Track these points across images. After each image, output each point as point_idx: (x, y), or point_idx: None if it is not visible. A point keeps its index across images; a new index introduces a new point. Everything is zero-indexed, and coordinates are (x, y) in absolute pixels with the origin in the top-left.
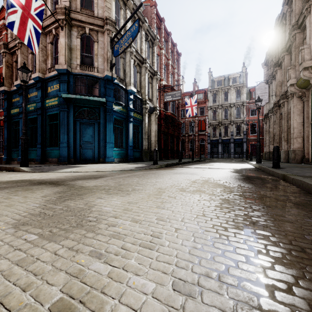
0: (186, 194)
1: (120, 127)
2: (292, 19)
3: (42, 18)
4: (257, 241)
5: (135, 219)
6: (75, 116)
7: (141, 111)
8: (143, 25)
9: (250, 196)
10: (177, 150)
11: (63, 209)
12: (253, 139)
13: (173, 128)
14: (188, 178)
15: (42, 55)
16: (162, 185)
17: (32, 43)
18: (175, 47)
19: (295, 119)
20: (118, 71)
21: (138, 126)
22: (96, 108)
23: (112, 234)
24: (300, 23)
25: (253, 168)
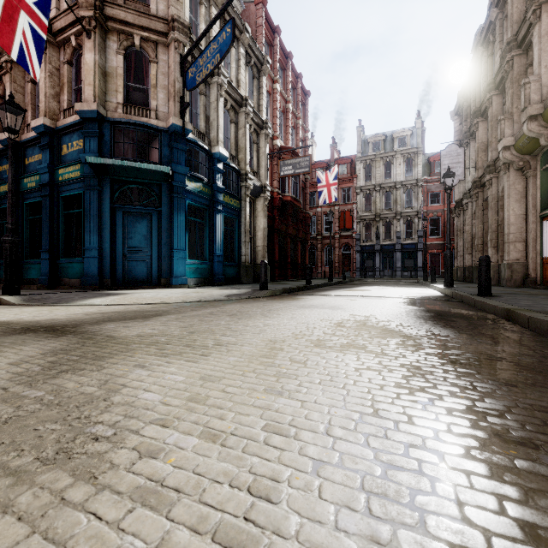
0: (329, 355)
1: (199, 222)
2: (506, 32)
3: (48, 11)
4: (538, 503)
5: (212, 428)
6: (114, 199)
7: (238, 193)
8: (242, 36)
9: (462, 358)
10: (302, 263)
11: (43, 399)
12: (434, 245)
13: (296, 225)
14: (328, 317)
15: (51, 85)
16: (277, 333)
17: (29, 58)
18: (299, 79)
19: (511, 209)
20: (195, 119)
21: (232, 221)
22: (153, 186)
23: (143, 487)
24: (520, 38)
25: (441, 296)
